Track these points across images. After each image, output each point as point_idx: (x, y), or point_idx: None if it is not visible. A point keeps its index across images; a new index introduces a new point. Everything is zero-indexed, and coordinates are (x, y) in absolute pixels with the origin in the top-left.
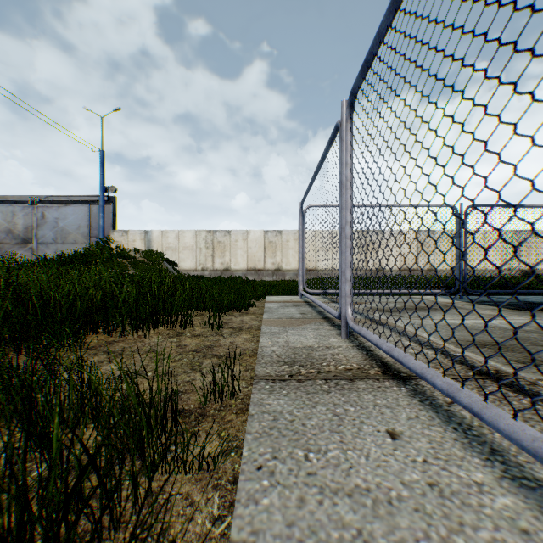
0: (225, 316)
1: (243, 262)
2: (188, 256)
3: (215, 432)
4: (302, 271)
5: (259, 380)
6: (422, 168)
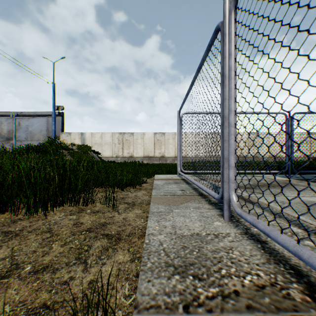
0: (123, 191)
1: (141, 152)
2: (108, 148)
3: None
4: (179, 157)
5: None
6: None
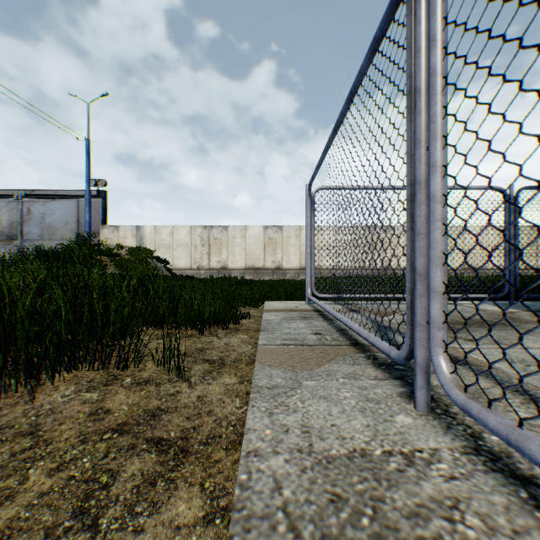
0: (203, 336)
1: (241, 260)
2: (183, 254)
3: None
4: (310, 270)
5: None
6: None
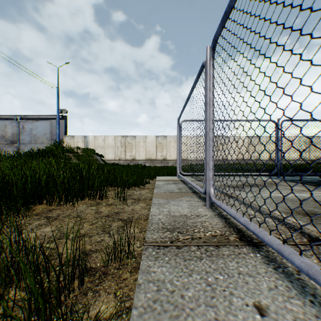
0: (129, 190)
1: (143, 155)
2: (110, 151)
3: (112, 291)
4: (179, 161)
5: (147, 246)
6: (276, 83)
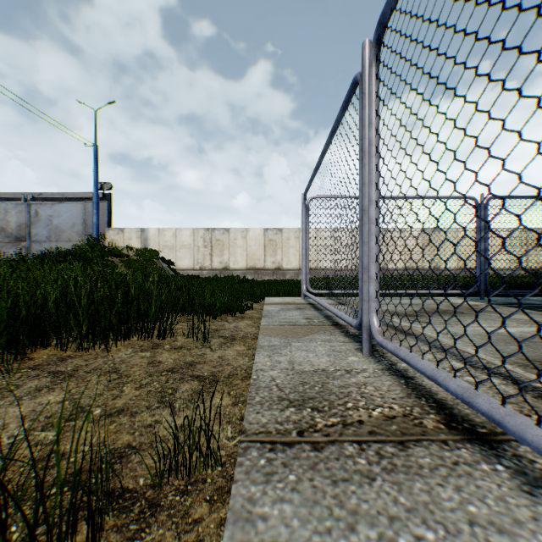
0: (216, 321)
1: (242, 261)
2: (186, 255)
3: None
4: (305, 269)
5: (248, 443)
6: None
